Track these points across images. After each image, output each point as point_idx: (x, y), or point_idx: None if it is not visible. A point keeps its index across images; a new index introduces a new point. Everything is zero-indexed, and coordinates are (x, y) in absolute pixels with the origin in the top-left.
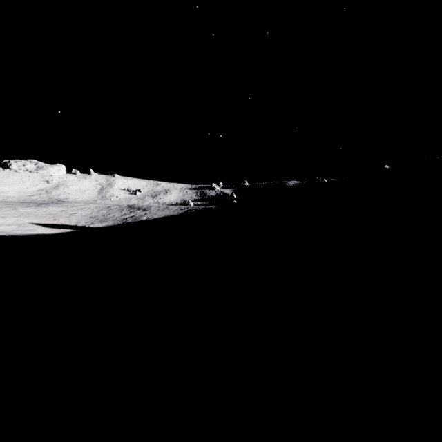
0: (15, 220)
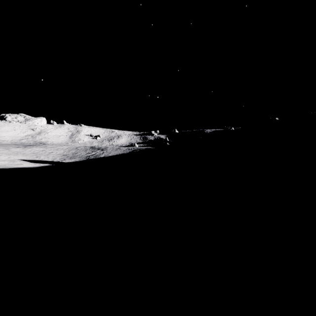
0: (8, 157)
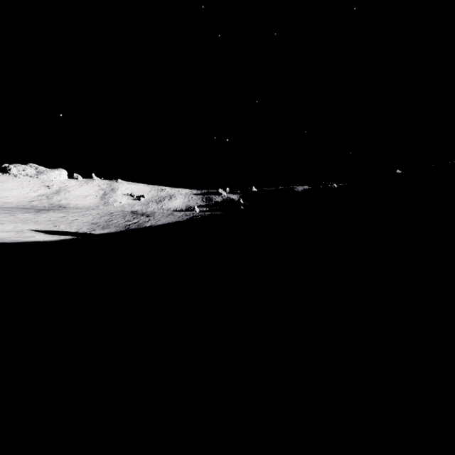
0: (13, 227)
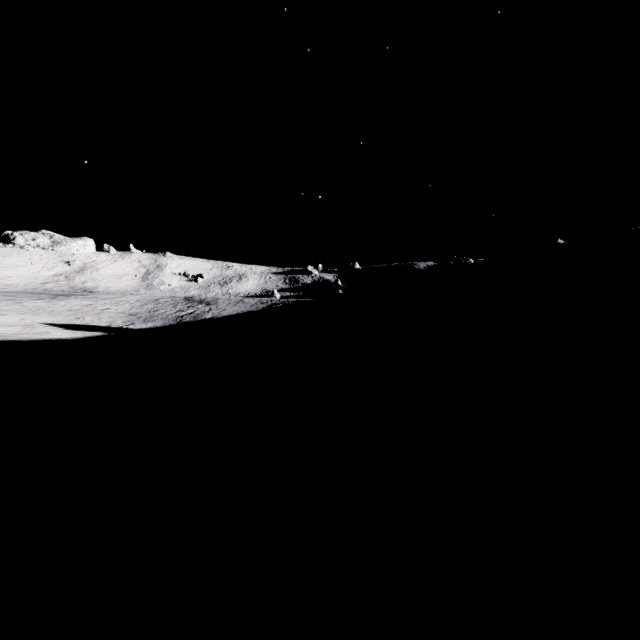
0: (20, 319)
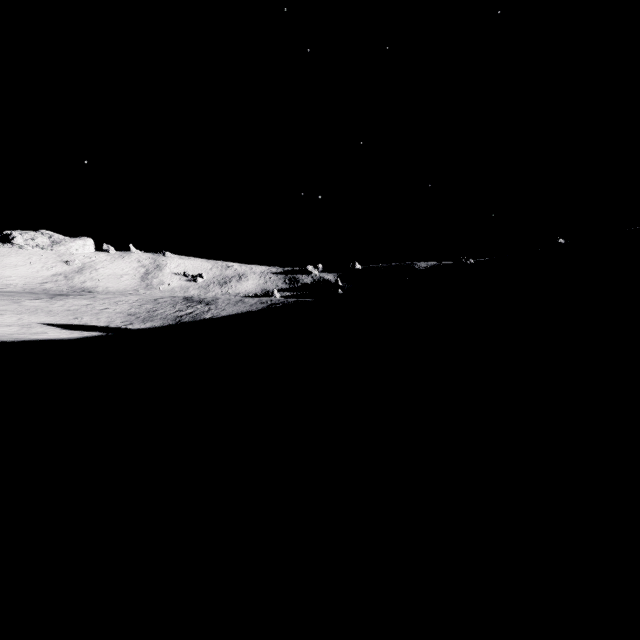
0: (17, 319)
